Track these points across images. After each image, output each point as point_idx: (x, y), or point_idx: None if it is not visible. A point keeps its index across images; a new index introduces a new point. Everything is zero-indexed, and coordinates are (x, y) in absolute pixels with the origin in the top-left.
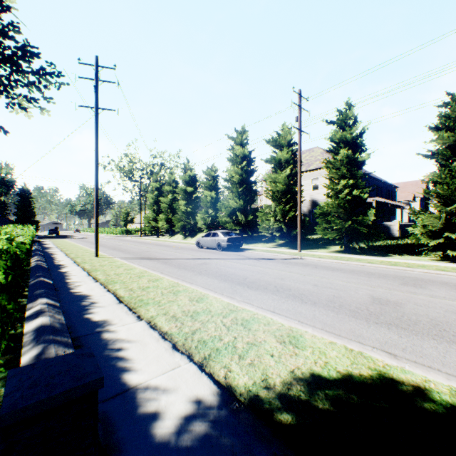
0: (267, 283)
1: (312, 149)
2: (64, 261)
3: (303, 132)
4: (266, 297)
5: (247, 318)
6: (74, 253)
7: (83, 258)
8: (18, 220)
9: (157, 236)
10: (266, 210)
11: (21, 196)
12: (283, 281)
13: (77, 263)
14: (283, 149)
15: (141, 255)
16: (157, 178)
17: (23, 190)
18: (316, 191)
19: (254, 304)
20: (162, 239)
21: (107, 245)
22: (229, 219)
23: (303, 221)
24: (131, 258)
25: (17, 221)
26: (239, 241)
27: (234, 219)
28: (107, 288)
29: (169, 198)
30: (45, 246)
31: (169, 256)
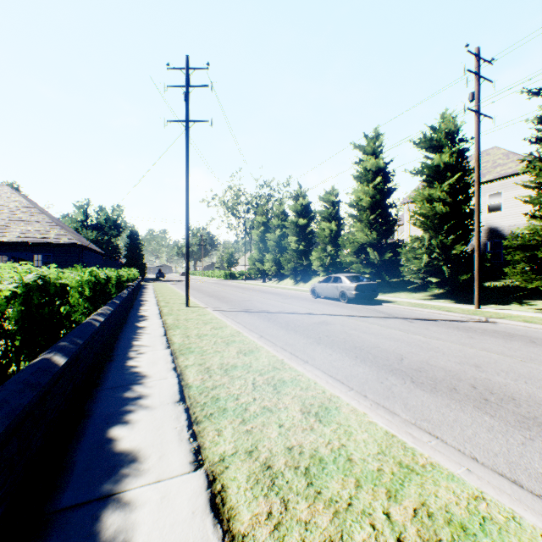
0: (449, 374)
1: (485, 151)
2: (150, 310)
3: (484, 116)
4: (466, 418)
5: (462, 519)
6: (166, 300)
7: (171, 308)
8: (127, 263)
9: (263, 281)
10: (413, 244)
11: (130, 238)
12: (483, 372)
13: (161, 315)
14: (444, 151)
15: (239, 305)
16: (262, 211)
17: (132, 232)
18: (497, 213)
19: (446, 440)
20: (268, 285)
21: (205, 291)
22: (356, 259)
23: (480, 259)
24: (226, 310)
25: (127, 264)
26: (372, 289)
27: (362, 259)
28: (175, 363)
29: (277, 234)
30: (144, 290)
31: (275, 309)
